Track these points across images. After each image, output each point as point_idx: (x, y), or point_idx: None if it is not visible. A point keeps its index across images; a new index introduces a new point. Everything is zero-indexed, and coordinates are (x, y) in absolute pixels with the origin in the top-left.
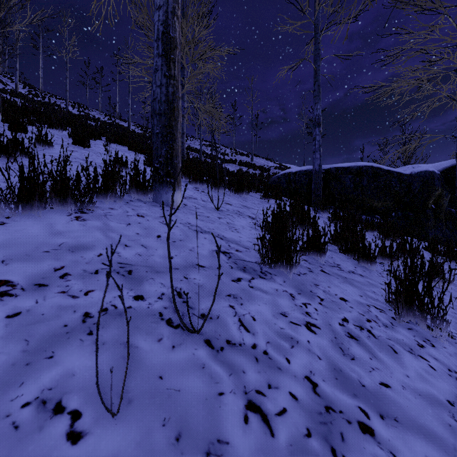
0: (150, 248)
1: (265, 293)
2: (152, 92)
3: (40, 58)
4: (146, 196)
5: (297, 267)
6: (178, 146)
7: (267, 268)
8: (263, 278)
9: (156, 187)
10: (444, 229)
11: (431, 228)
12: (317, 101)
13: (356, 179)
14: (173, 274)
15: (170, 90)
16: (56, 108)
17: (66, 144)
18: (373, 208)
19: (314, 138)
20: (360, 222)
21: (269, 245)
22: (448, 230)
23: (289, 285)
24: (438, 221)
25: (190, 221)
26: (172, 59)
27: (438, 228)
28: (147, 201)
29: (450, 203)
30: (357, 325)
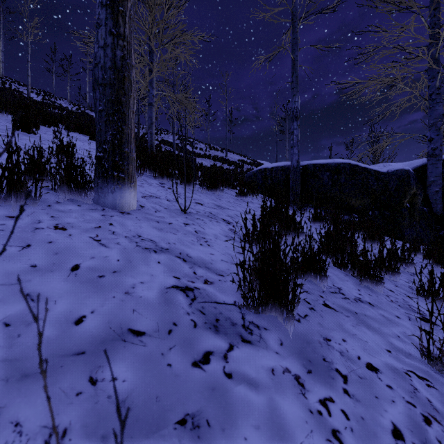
0: (43, 299)
1: (254, 390)
2: (94, 55)
3: (0, 41)
4: (82, 196)
5: (296, 308)
6: (130, 130)
7: (252, 313)
8: (248, 341)
9: (98, 183)
10: (418, 228)
11: (407, 227)
12: (295, 93)
13: (334, 176)
14: (64, 375)
15: (118, 53)
16: (14, 94)
17: (3, 128)
18: (350, 206)
19: (292, 132)
20: (352, 226)
21: (253, 273)
22: (421, 229)
23: (290, 352)
24: (412, 220)
25: (141, 232)
26: (121, 12)
27: (413, 227)
28: (84, 202)
29: (422, 201)
30: (419, 443)
